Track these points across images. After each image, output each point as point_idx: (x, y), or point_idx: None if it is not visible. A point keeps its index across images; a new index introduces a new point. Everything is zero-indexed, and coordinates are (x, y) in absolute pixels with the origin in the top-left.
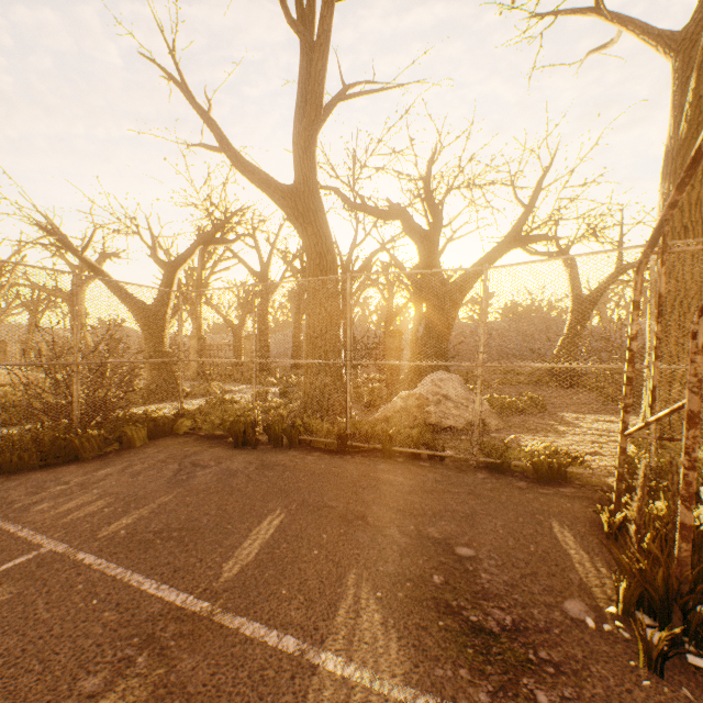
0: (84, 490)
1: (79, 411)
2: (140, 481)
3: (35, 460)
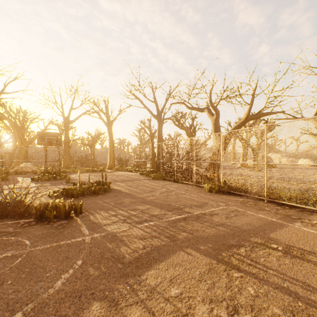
0: None
1: None
2: None
3: None
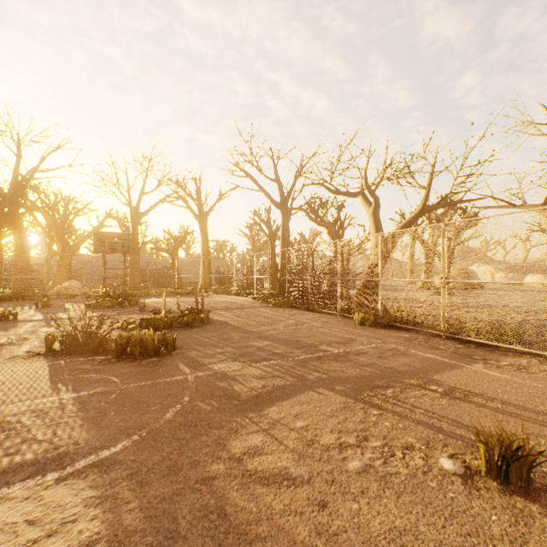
0: None
1: None
2: None
3: None
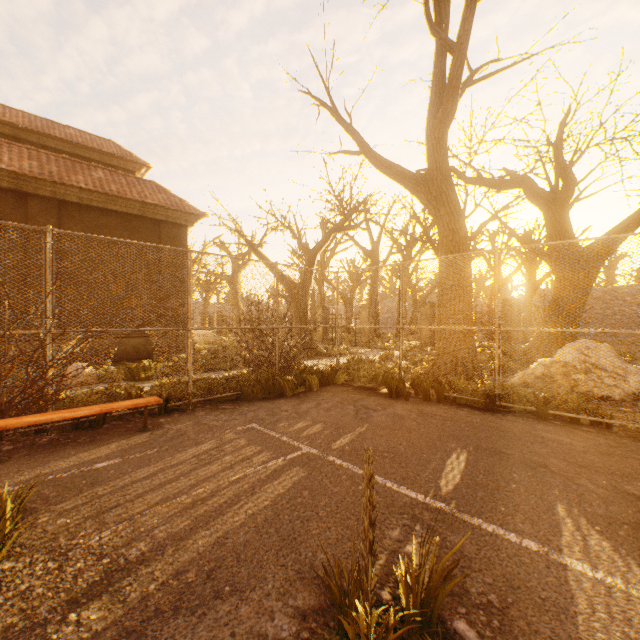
0: (300, 417)
1: (278, 362)
2: (334, 415)
3: (259, 394)
